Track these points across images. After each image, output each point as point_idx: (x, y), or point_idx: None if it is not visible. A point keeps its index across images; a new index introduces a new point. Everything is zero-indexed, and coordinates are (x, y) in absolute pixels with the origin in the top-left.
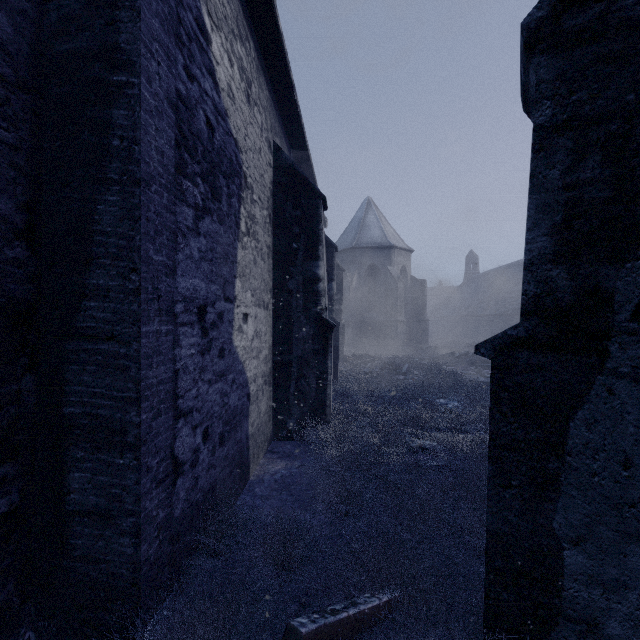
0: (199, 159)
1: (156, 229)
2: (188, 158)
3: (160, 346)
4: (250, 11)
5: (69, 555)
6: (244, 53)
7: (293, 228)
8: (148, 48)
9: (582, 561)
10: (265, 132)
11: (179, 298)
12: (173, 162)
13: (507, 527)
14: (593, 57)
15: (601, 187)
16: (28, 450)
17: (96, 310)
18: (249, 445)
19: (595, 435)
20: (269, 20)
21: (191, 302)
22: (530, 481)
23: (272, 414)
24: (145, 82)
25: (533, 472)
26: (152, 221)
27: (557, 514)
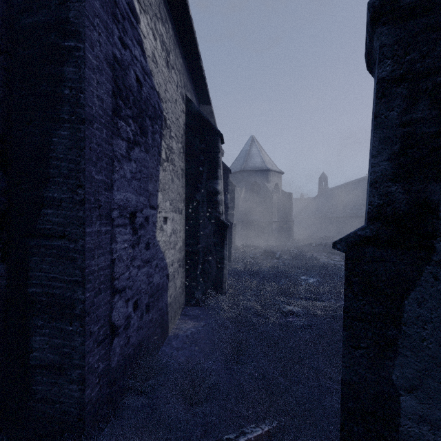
0: (130, 105)
1: (97, 156)
2: (122, 104)
3: (100, 242)
4: (169, 1)
5: (32, 398)
6: (164, 31)
7: (200, 156)
8: (91, 22)
9: (414, 405)
10: (180, 88)
11: (115, 207)
12: (110, 107)
13: (357, 378)
14: (423, 27)
15: (429, 124)
16: (1, 320)
17: (52, 216)
18: (168, 311)
19: (424, 310)
20: (182, 8)
21: (124, 209)
22: (375, 344)
23: (185, 288)
24: (88, 47)
25: (377, 337)
26: (94, 150)
27: (395, 369)
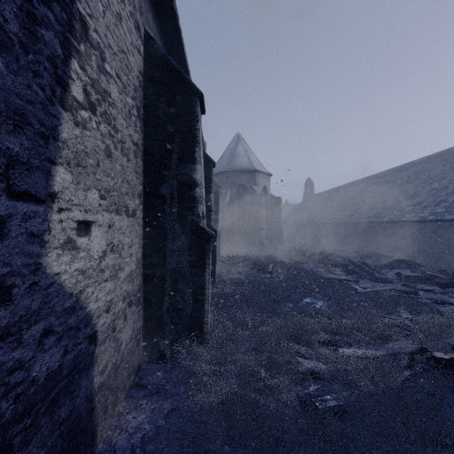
0: None
1: None
2: None
3: None
4: None
5: None
6: None
7: (167, 127)
8: None
9: None
10: (130, 5)
11: None
12: None
13: None
14: None
15: None
16: None
17: None
18: (95, 403)
19: None
20: None
21: None
22: None
23: (142, 335)
24: None
25: None
26: None
27: None
